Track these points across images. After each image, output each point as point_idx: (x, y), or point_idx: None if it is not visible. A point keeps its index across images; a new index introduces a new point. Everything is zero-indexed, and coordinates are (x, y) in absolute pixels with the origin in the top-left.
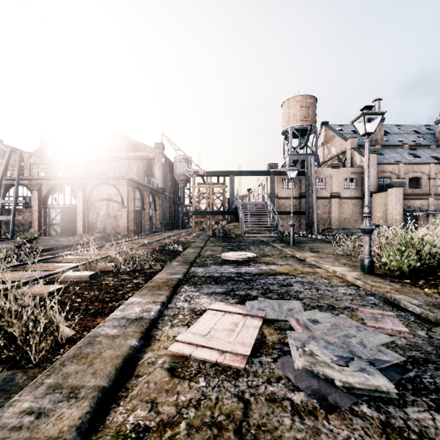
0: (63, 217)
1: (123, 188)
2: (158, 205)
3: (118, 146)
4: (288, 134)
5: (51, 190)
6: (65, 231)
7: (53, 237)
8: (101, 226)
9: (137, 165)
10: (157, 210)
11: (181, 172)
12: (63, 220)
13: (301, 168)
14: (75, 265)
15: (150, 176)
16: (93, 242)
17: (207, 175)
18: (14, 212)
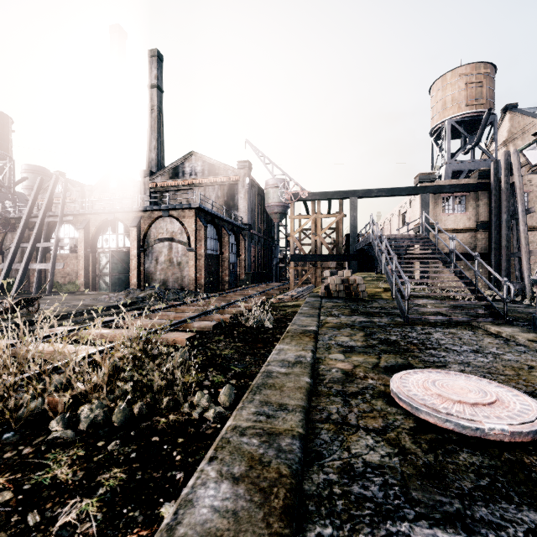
0: (113, 265)
1: (189, 222)
2: (242, 248)
3: (192, 170)
4: (443, 131)
5: (101, 228)
6: (116, 284)
7: (100, 292)
8: (161, 277)
9: (215, 194)
10: (241, 255)
11: (275, 201)
12: (113, 269)
13: (480, 178)
14: None
15: (233, 208)
16: (55, 322)
17: (314, 199)
18: (53, 258)
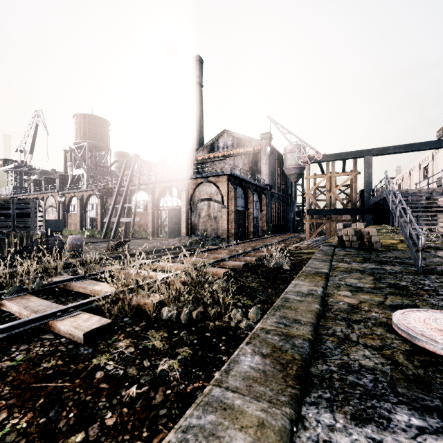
0: (170, 219)
1: (223, 186)
2: (264, 205)
3: (224, 145)
4: None
5: (162, 192)
6: (172, 232)
7: (162, 238)
8: (202, 228)
9: (242, 161)
10: (263, 210)
11: (292, 164)
12: (170, 221)
13: None
14: (100, 295)
15: (256, 172)
16: (144, 255)
17: (328, 160)
18: (134, 214)
